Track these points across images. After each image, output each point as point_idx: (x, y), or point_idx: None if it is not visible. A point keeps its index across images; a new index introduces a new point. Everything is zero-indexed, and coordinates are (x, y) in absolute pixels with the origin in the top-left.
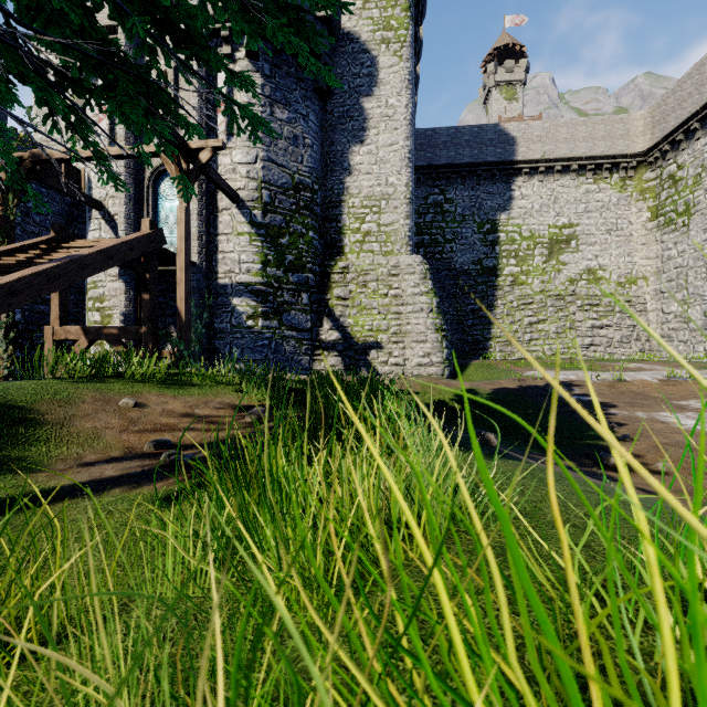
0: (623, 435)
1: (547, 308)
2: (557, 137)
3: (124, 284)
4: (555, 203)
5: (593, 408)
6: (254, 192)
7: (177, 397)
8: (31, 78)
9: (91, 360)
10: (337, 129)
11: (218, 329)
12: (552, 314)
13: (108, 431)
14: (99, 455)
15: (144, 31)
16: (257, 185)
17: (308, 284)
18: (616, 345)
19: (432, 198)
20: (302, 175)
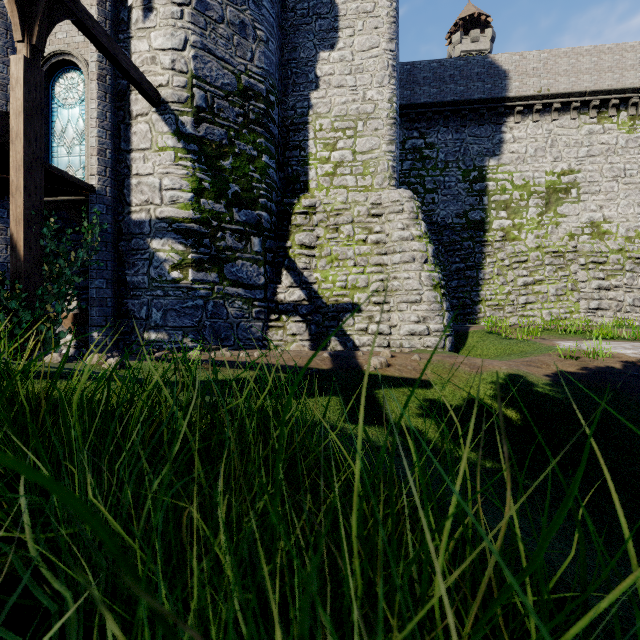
0: None
1: (544, 267)
2: (556, 69)
3: None
4: (552, 147)
5: None
6: (182, 91)
7: None
8: None
9: None
10: (300, 31)
11: (131, 284)
12: (551, 273)
13: None
14: None
15: None
16: (186, 80)
17: (261, 225)
18: (628, 309)
19: (410, 142)
20: (252, 77)
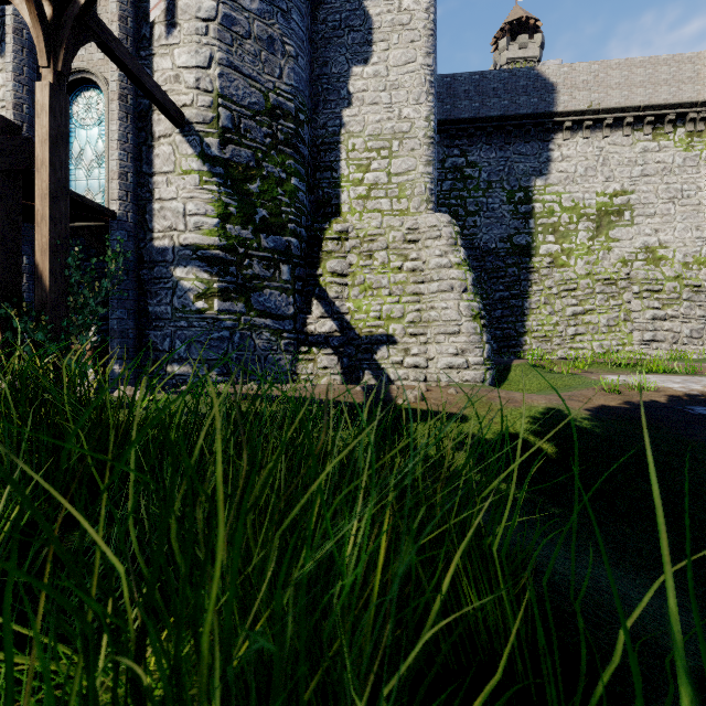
0: None
1: (595, 295)
2: (607, 82)
3: None
4: (603, 166)
5: None
6: (207, 111)
7: None
8: None
9: None
10: (332, 44)
11: (153, 314)
12: (602, 302)
13: None
14: None
15: None
16: (212, 100)
17: (290, 252)
18: (685, 341)
19: (451, 161)
20: (280, 95)
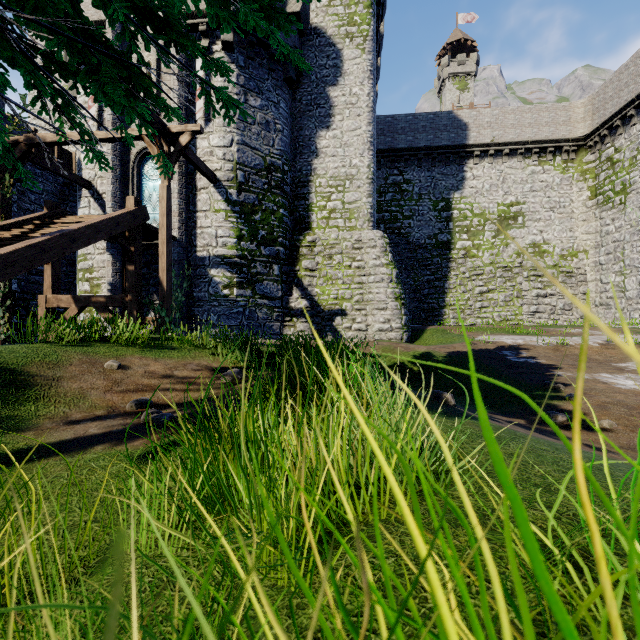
0: (569, 395)
1: (496, 279)
2: (505, 123)
3: (111, 256)
4: (503, 183)
5: (540, 369)
6: (230, 173)
7: (158, 359)
8: (20, 62)
9: (78, 326)
10: (305, 116)
11: (196, 298)
12: (501, 284)
13: (93, 391)
14: (85, 414)
15: (124, 17)
16: (233, 166)
17: (279, 256)
18: (559, 312)
19: (391, 178)
20: (273, 157)
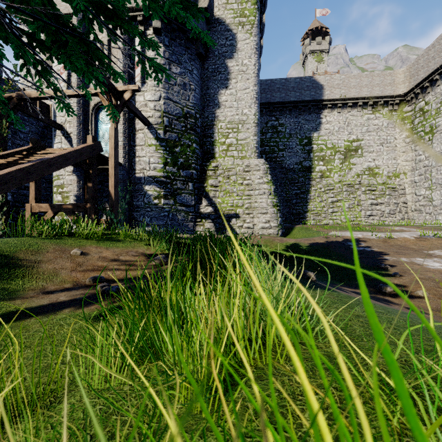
0: (394, 273)
1: (343, 192)
2: (349, 85)
3: (76, 177)
4: (348, 126)
5: (374, 255)
6: (158, 119)
7: (108, 248)
8: (11, 40)
9: (53, 225)
10: (211, 79)
11: (135, 205)
12: (346, 196)
13: (63, 270)
14: (57, 286)
15: (84, 8)
16: (160, 114)
17: (193, 177)
18: (387, 215)
19: (270, 123)
20: (188, 108)
